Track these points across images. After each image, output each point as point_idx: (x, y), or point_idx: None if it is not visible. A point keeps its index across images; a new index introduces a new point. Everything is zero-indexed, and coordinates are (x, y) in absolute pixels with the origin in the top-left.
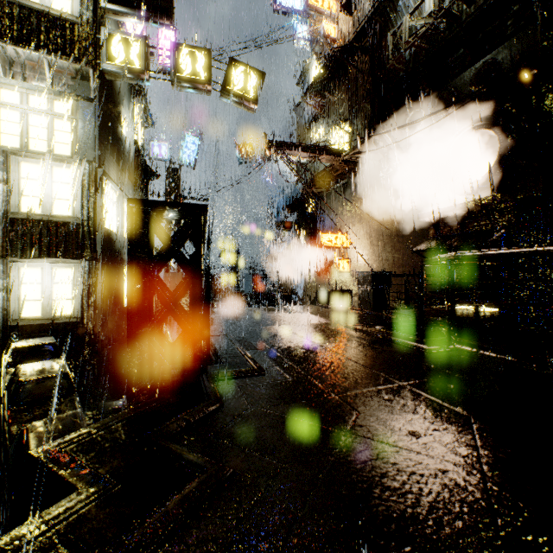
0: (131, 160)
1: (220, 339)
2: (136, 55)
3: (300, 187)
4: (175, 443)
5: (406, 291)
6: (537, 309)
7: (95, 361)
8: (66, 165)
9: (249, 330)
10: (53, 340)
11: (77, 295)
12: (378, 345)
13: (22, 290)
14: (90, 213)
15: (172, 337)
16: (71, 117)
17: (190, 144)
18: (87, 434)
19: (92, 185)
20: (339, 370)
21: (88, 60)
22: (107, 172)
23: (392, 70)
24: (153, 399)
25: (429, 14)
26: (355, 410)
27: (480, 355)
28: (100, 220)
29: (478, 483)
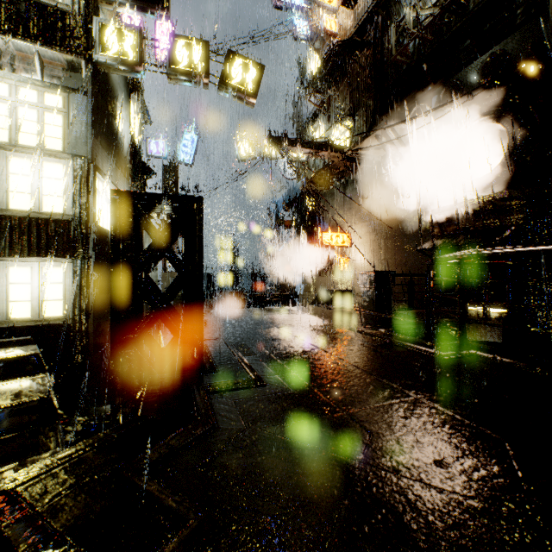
0: (127, 156)
1: (216, 343)
2: (130, 46)
3: (300, 184)
4: (154, 479)
5: (410, 291)
6: (549, 310)
7: (88, 364)
8: (56, 160)
9: (247, 333)
10: (34, 346)
11: (68, 296)
12: (386, 350)
13: (11, 291)
14: (82, 210)
15: (164, 341)
16: (62, 110)
17: (188, 142)
18: (48, 467)
19: (84, 181)
20: (345, 380)
21: (80, 51)
22: (101, 168)
23: (395, 63)
24: (134, 418)
25: (434, 4)
26: (368, 432)
27: (498, 362)
28: (93, 218)
29: (533, 539)
